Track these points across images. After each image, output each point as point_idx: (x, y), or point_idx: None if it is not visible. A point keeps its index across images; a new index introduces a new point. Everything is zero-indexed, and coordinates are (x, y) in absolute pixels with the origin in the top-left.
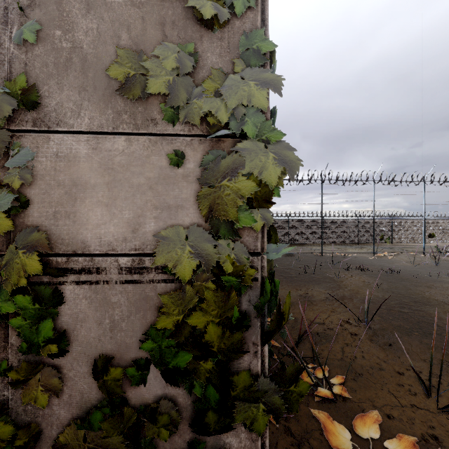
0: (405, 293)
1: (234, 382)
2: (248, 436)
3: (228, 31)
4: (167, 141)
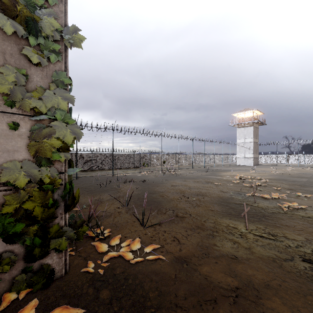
0: (148, 190)
1: (50, 231)
2: (58, 257)
3: (46, 68)
4: (7, 116)
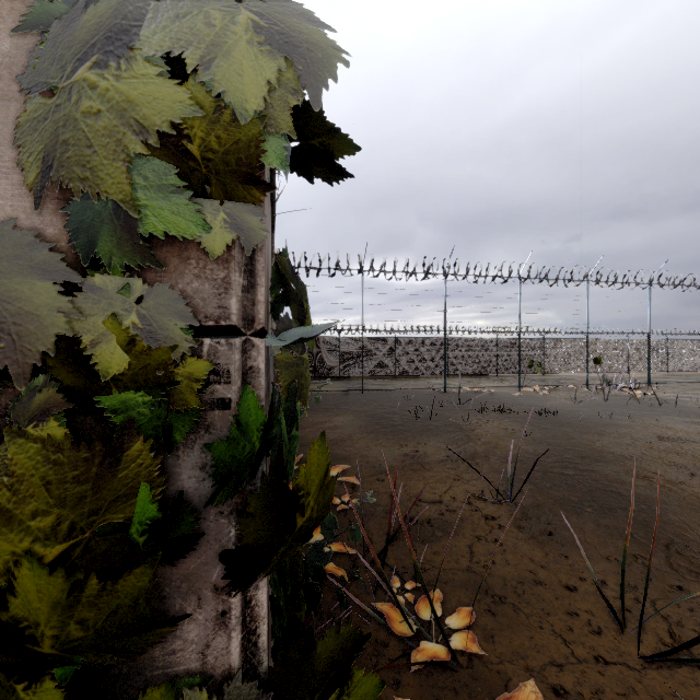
0: (567, 444)
1: None
2: None
3: None
4: None
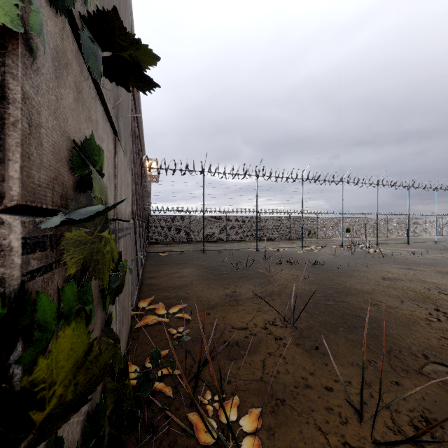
0: (330, 284)
1: None
2: None
3: None
4: None
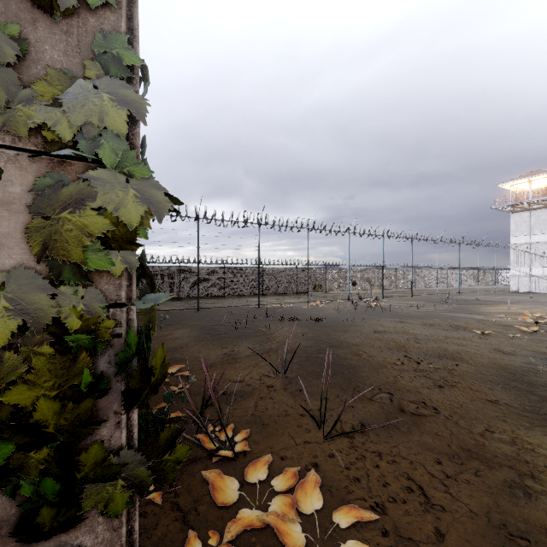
0: (325, 339)
1: (81, 465)
2: (108, 527)
3: (78, 27)
4: None
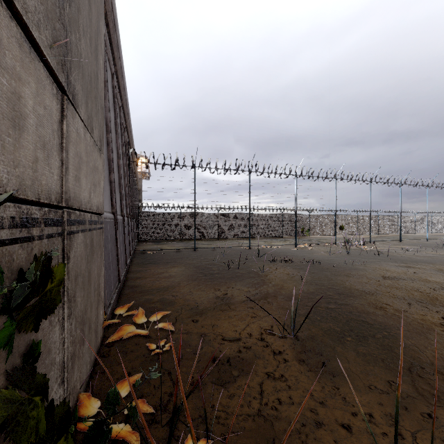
0: (328, 284)
1: None
2: None
3: None
4: None
